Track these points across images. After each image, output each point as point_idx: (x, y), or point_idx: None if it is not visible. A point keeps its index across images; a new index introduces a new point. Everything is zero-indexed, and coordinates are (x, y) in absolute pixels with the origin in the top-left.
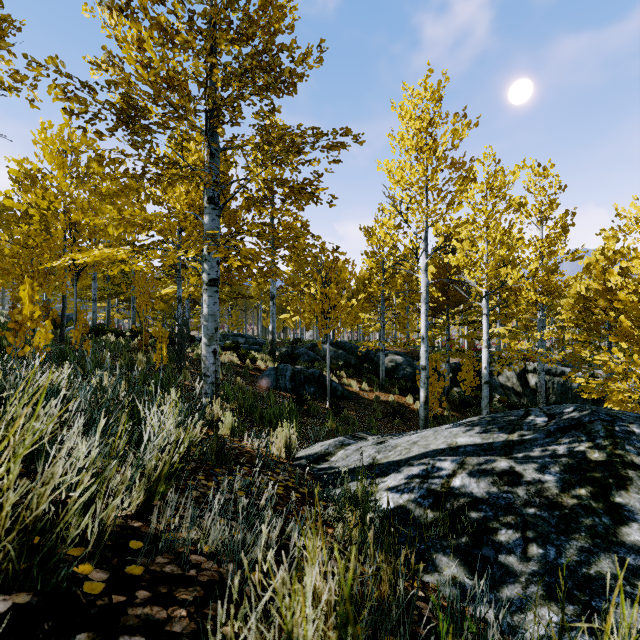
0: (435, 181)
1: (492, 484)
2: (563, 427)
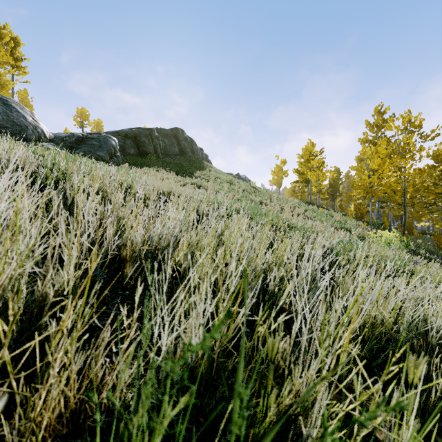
0: None
1: None
2: None
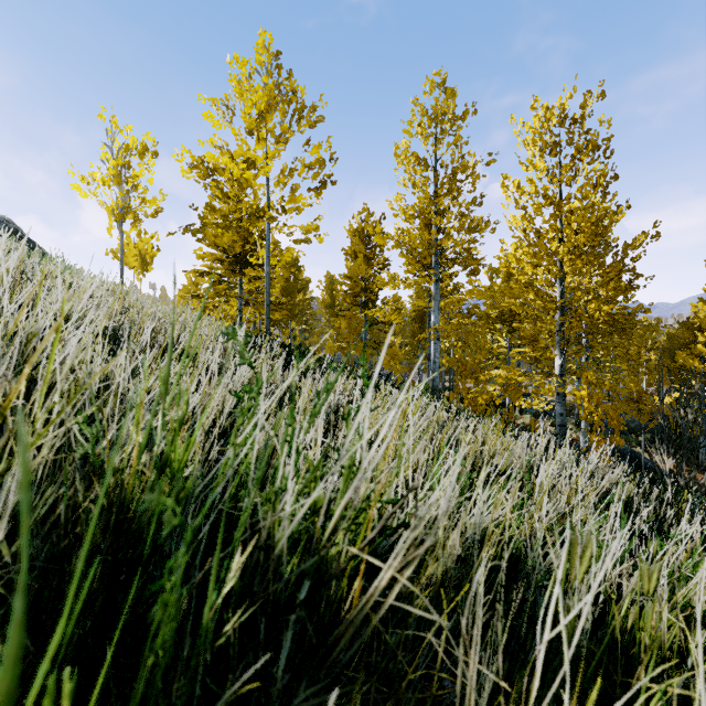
0: None
1: None
2: None
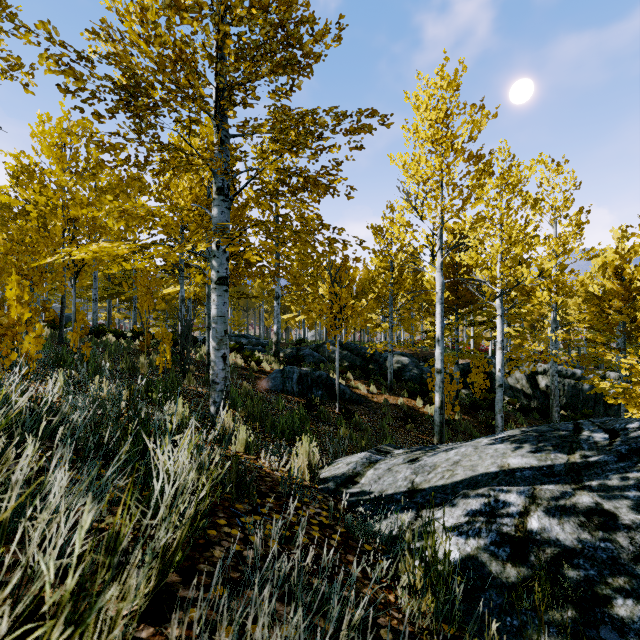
0: (452, 175)
1: (581, 528)
2: (637, 448)
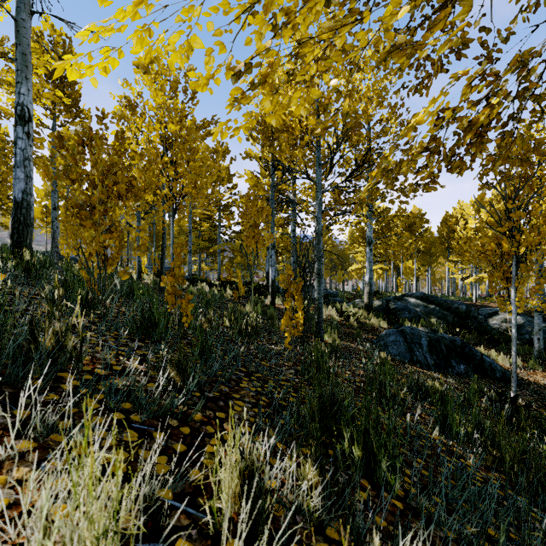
0: None
1: None
2: None
